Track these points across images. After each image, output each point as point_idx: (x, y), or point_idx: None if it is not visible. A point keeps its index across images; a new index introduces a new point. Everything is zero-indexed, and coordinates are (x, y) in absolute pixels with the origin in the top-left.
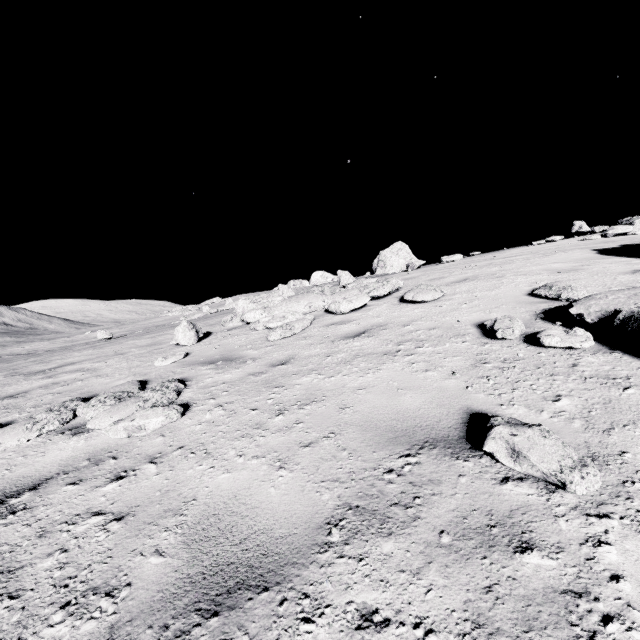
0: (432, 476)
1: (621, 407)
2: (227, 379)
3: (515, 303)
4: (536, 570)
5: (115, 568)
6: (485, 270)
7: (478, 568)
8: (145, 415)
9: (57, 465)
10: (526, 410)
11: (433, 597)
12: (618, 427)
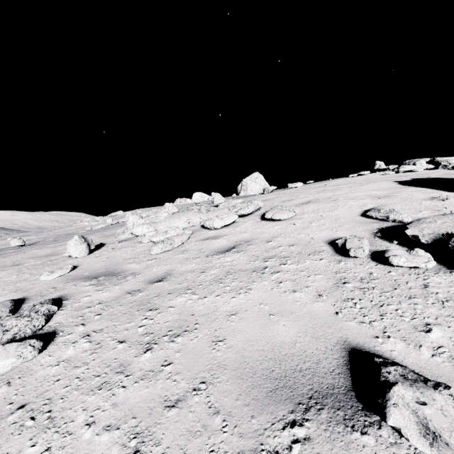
0: None
1: None
2: (104, 298)
3: (353, 223)
4: None
5: None
6: (322, 195)
7: None
8: None
9: None
10: (404, 345)
11: None
12: None
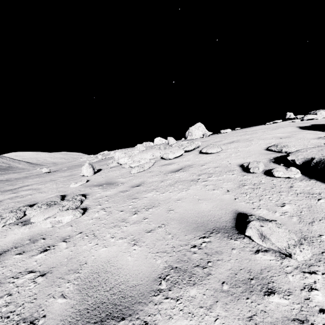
0: (217, 249)
1: (317, 210)
2: (108, 194)
3: (259, 154)
4: (277, 306)
5: (37, 306)
6: (243, 137)
7: (244, 305)
8: (62, 214)
9: (12, 243)
10: (267, 211)
11: (219, 323)
12: (317, 221)
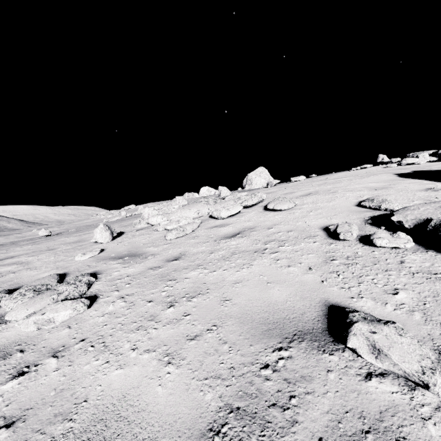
0: (304, 372)
1: None
2: (131, 272)
3: (348, 212)
4: None
5: None
6: (323, 187)
7: None
8: (55, 309)
9: None
10: (373, 303)
11: None
12: None
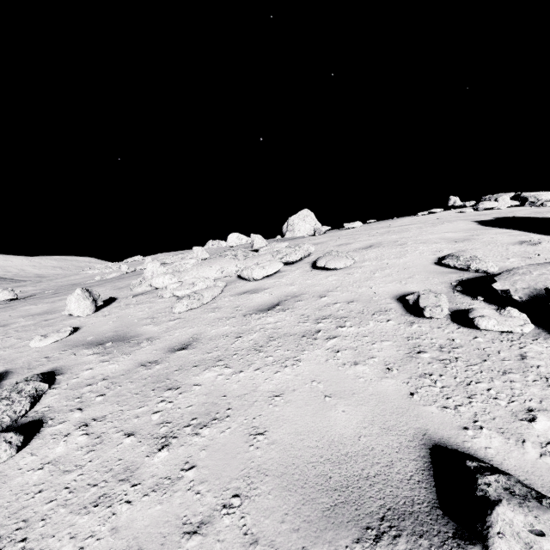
0: None
1: None
2: (110, 372)
3: (426, 273)
4: None
5: None
6: (386, 237)
7: None
8: None
9: None
10: (502, 440)
11: None
12: None
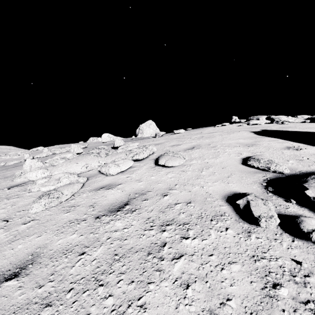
0: None
1: None
2: None
3: (239, 172)
4: None
5: None
6: (202, 141)
7: None
8: None
9: None
10: None
11: None
12: None
